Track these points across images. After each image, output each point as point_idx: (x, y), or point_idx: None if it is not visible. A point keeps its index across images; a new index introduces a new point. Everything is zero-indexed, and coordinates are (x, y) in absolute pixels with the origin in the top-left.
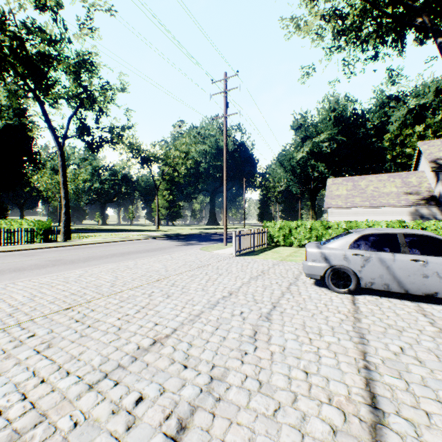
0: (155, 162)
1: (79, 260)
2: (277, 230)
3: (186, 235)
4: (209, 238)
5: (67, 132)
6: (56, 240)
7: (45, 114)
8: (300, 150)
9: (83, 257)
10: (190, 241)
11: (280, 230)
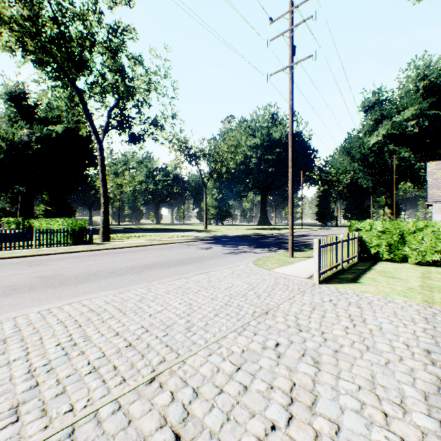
0: (203, 159)
1: (75, 279)
2: (375, 235)
3: (235, 237)
4: (263, 242)
5: (107, 124)
6: (92, 242)
7: (84, 106)
8: (373, 134)
9: (90, 271)
10: (240, 246)
11: (382, 235)
